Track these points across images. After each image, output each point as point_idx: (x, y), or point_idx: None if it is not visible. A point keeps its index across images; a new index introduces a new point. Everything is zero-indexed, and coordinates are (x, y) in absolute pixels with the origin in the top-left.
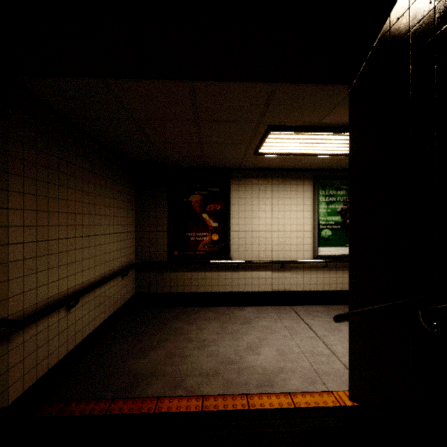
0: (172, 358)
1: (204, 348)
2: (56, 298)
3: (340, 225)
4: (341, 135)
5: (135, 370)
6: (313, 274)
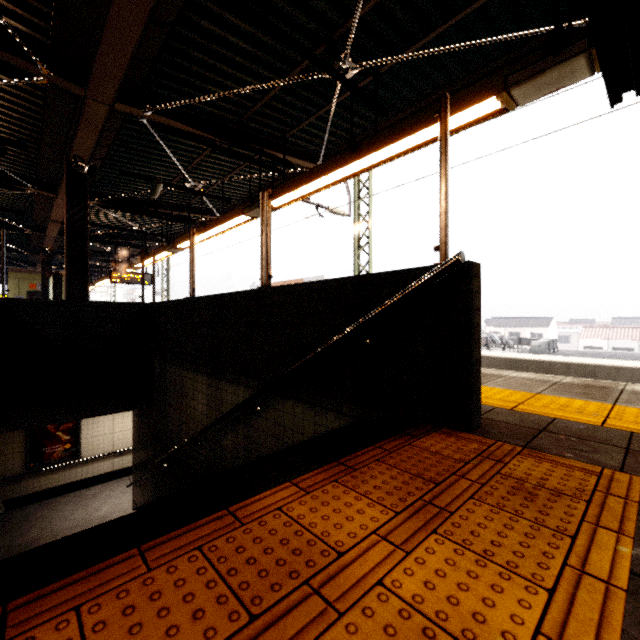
0: (47, 530)
1: (66, 519)
2: None
3: None
4: None
5: (25, 542)
6: None
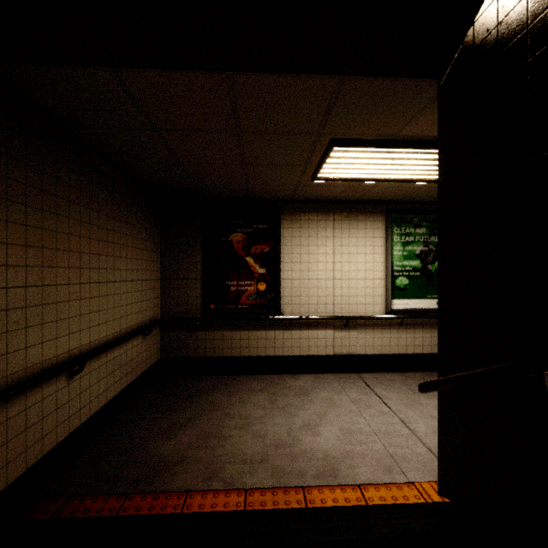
0: (207, 440)
1: (248, 426)
2: (53, 362)
3: (419, 271)
4: (424, 152)
5: (158, 456)
6: (385, 333)
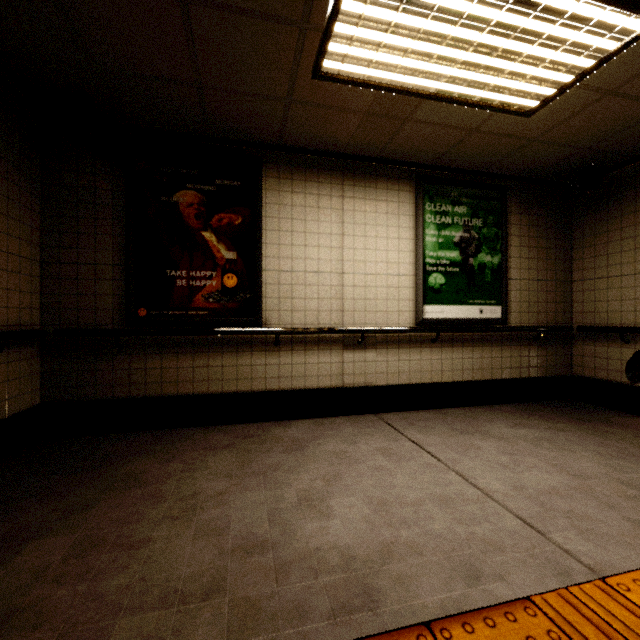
0: (90, 556)
1: (190, 514)
2: None
3: (459, 266)
4: None
5: None
6: (414, 353)
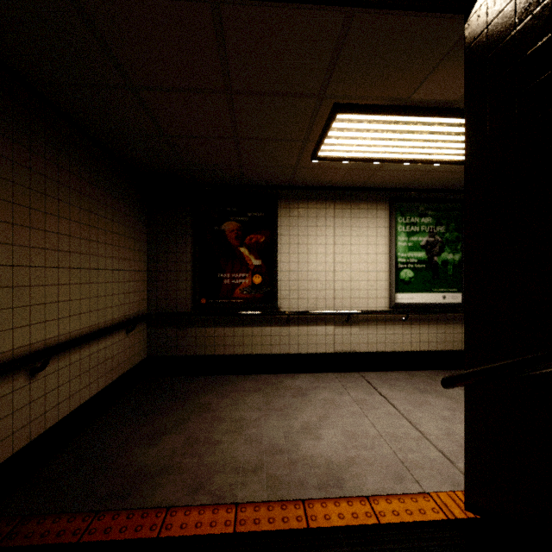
0: (194, 446)
1: (241, 430)
2: (8, 357)
3: (425, 263)
4: (437, 123)
5: (137, 465)
6: (389, 329)
